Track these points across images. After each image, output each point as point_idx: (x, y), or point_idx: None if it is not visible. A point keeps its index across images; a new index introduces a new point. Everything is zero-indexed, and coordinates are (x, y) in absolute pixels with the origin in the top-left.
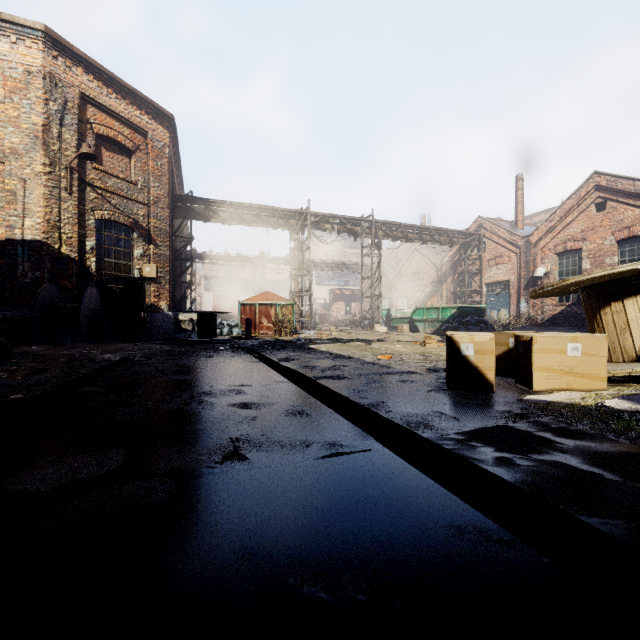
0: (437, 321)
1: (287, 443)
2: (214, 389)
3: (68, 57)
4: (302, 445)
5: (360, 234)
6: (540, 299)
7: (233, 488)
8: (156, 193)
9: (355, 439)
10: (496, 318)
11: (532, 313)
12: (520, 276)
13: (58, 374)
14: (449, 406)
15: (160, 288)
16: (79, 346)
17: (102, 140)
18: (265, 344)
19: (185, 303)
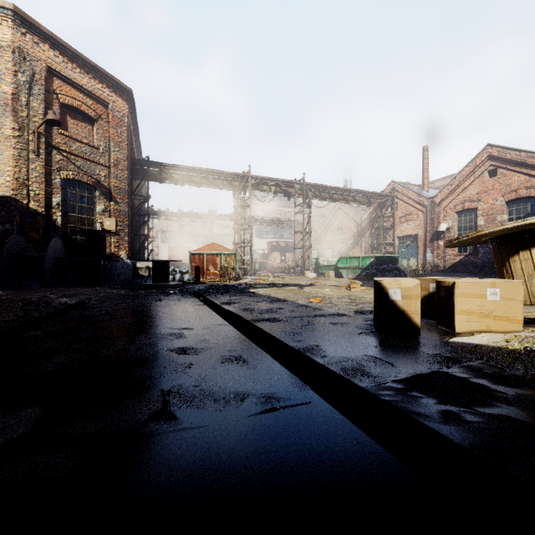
0: (358, 268)
1: (221, 396)
2: (156, 333)
3: (36, 34)
4: (236, 399)
5: (293, 195)
6: (443, 250)
7: (153, 460)
8: (116, 157)
9: (292, 390)
10: (406, 266)
11: (436, 262)
12: (426, 231)
13: (11, 318)
14: (381, 349)
15: (120, 239)
16: (42, 291)
17: (67, 109)
18: (210, 288)
19: (144, 253)
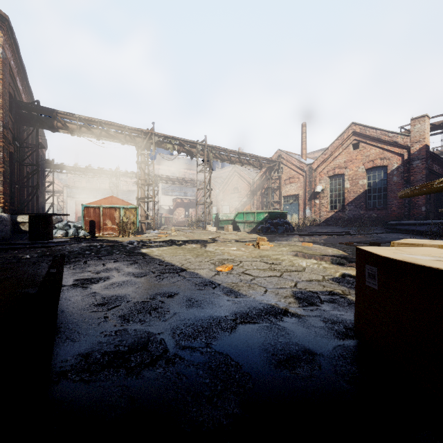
0: (253, 222)
1: None
2: None
3: None
4: None
5: (196, 154)
6: (318, 207)
7: None
8: None
9: None
10: (290, 220)
11: (314, 217)
12: (306, 191)
13: None
14: None
15: None
16: None
17: None
18: (87, 250)
19: (43, 207)
